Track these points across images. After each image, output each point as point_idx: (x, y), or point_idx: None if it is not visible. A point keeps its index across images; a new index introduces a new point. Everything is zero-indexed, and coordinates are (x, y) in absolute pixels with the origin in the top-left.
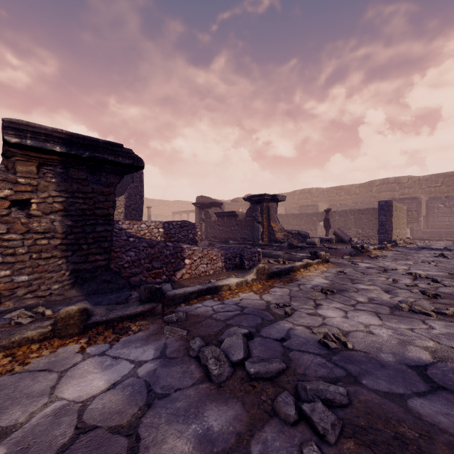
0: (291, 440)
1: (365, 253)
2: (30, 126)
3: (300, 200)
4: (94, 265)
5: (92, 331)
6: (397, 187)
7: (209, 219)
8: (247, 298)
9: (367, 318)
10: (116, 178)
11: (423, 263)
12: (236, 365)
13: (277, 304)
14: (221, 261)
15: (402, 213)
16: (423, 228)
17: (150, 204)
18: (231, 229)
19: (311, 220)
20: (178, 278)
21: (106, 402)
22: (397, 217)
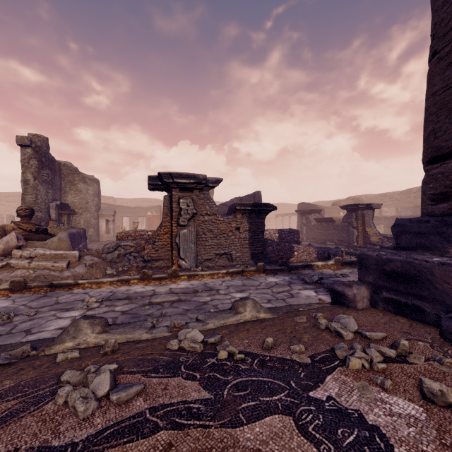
0: (325, 290)
1: None
2: (243, 203)
3: (417, 199)
4: (258, 252)
5: (266, 272)
6: None
7: (309, 223)
8: (326, 271)
9: None
10: (265, 215)
11: None
12: (315, 283)
13: (340, 274)
14: (315, 254)
15: None
16: None
17: None
18: (329, 232)
19: None
20: (291, 261)
21: (280, 282)
22: None
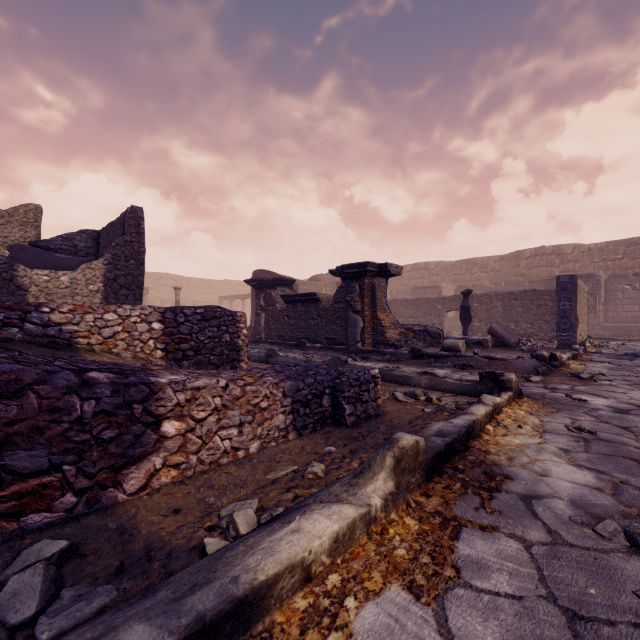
0: None
1: (561, 369)
2: None
3: (412, 280)
4: None
5: None
6: (557, 260)
7: (272, 307)
8: None
9: None
10: None
11: None
12: None
13: None
14: (283, 411)
15: (584, 298)
16: (602, 322)
17: (184, 285)
18: (309, 323)
19: (434, 309)
20: (131, 491)
21: None
22: (580, 303)
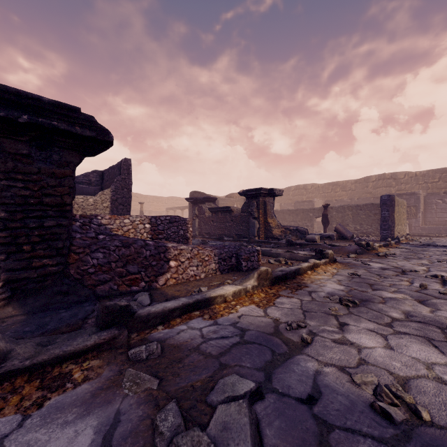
0: None
1: (371, 251)
2: None
3: (295, 196)
4: (41, 272)
5: (2, 387)
6: (393, 183)
7: (203, 215)
8: (248, 314)
9: (422, 351)
10: (75, 156)
11: (441, 263)
12: None
13: (289, 324)
14: (214, 262)
15: (403, 209)
16: (421, 224)
17: (143, 200)
18: (226, 225)
19: (308, 216)
20: (161, 284)
21: None
22: (399, 212)
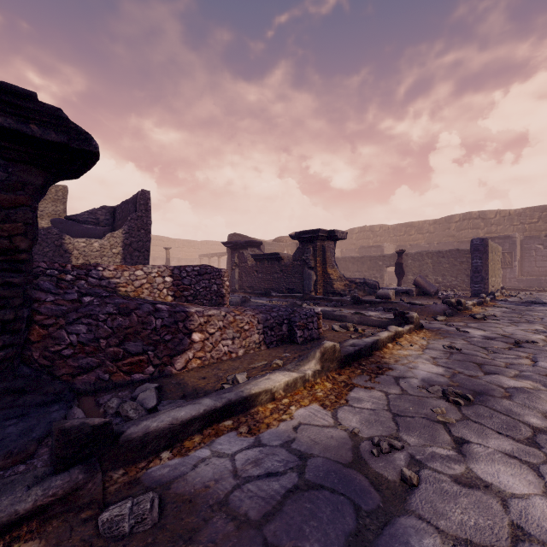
0: None
1: (464, 312)
2: None
3: (359, 240)
4: None
5: None
6: (482, 224)
7: (244, 264)
8: (309, 422)
9: None
10: (35, 174)
11: None
12: None
13: (375, 444)
14: (258, 332)
15: (497, 256)
16: (517, 276)
17: (171, 245)
18: (273, 277)
19: (376, 265)
20: (178, 368)
21: None
22: (493, 261)
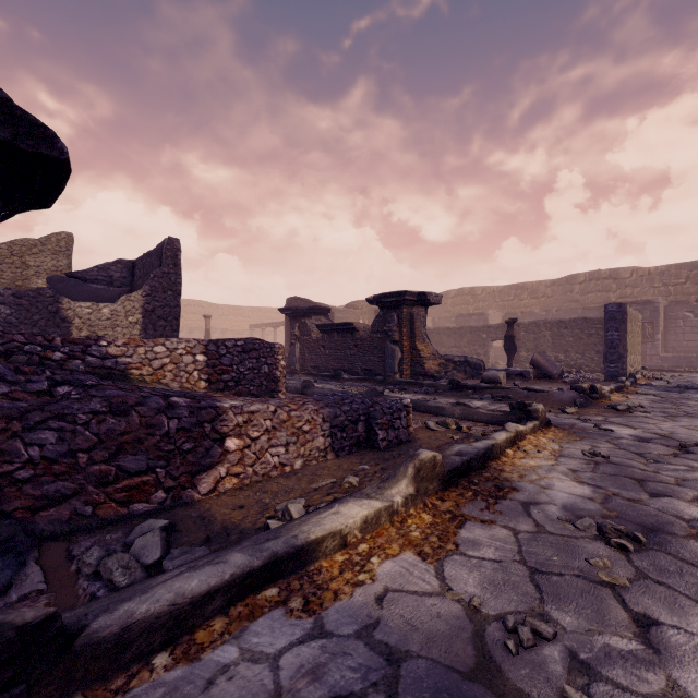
0: None
1: (600, 401)
2: None
3: (456, 306)
4: None
5: None
6: (614, 285)
7: (307, 336)
8: (401, 586)
9: None
10: None
11: None
12: None
13: (510, 629)
14: (323, 434)
15: (637, 327)
16: (661, 352)
17: (213, 313)
18: (346, 354)
19: (479, 338)
20: (204, 492)
21: None
22: (632, 333)
